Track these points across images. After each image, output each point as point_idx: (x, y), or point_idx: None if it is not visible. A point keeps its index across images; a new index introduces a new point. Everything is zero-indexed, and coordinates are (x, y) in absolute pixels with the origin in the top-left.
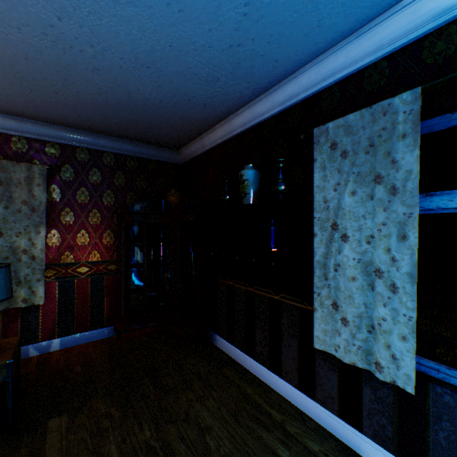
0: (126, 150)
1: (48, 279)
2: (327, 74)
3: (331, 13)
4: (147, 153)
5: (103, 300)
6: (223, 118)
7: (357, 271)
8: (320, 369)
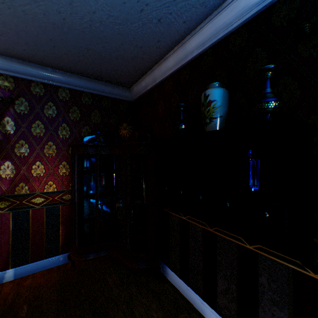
0: (80, 86)
1: (2, 211)
2: None
3: None
4: (101, 90)
5: (59, 229)
6: (177, 42)
7: None
8: None
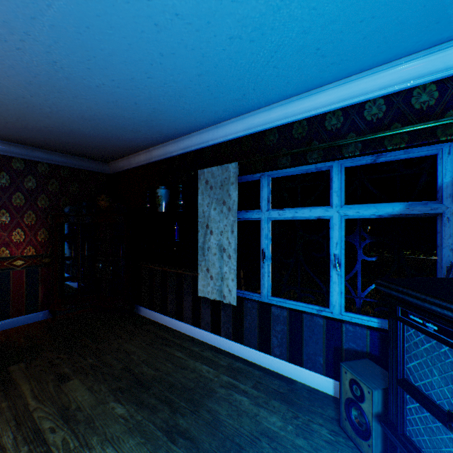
0: (60, 161)
1: None
2: (205, 140)
3: (200, 118)
4: (80, 164)
5: (39, 289)
6: (146, 149)
7: (217, 250)
8: (203, 309)
